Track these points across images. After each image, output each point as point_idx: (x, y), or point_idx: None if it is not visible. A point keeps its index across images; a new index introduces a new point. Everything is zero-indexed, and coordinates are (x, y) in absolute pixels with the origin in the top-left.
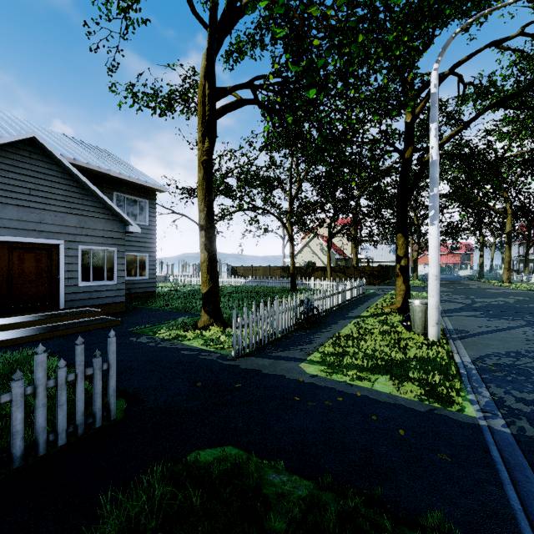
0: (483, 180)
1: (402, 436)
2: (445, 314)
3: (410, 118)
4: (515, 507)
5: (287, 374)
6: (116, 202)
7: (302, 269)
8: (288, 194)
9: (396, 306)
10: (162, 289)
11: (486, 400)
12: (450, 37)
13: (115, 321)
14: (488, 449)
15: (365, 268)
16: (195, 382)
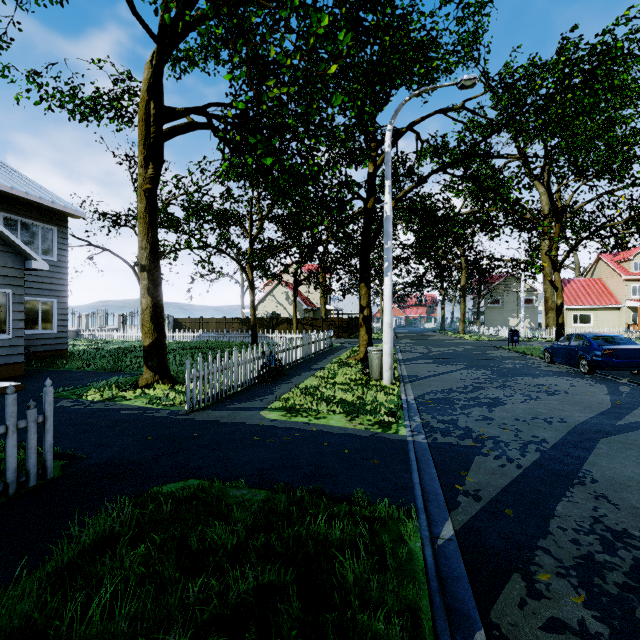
0: (435, 236)
1: (346, 454)
2: (404, 363)
3: (373, 168)
4: (415, 482)
5: (247, 421)
6: (4, 226)
7: (265, 321)
8: (248, 234)
9: (360, 357)
10: (74, 347)
11: (417, 424)
12: (401, 103)
13: (15, 386)
14: (408, 453)
15: (334, 320)
16: (145, 437)
